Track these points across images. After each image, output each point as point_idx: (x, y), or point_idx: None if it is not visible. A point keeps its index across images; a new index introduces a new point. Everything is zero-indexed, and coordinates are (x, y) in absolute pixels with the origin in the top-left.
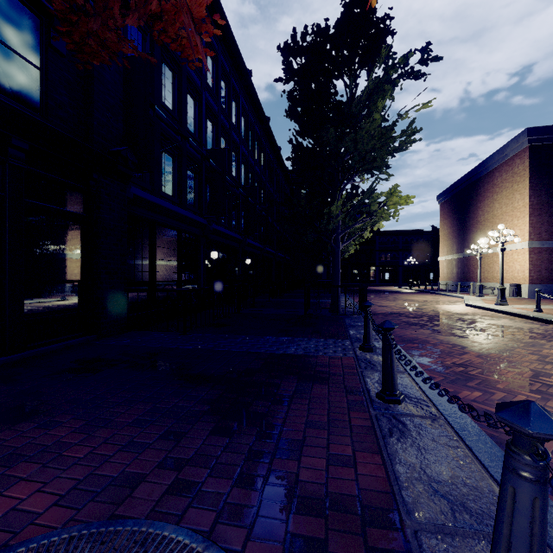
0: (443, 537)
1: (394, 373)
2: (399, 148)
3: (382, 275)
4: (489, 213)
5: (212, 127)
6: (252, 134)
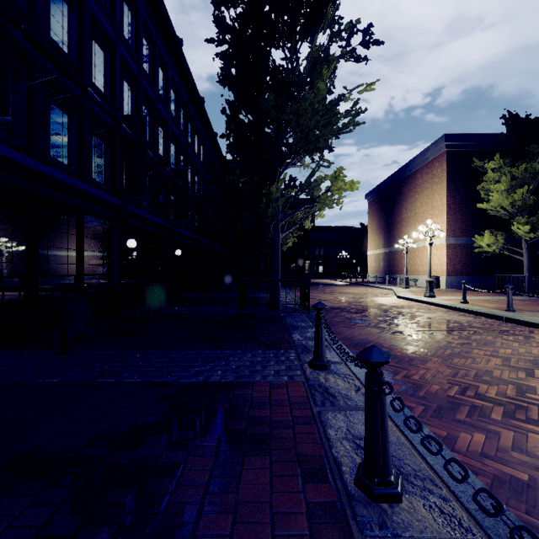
0: None
1: (387, 443)
2: (343, 128)
3: (316, 268)
4: (412, 211)
5: (131, 91)
6: (184, 113)
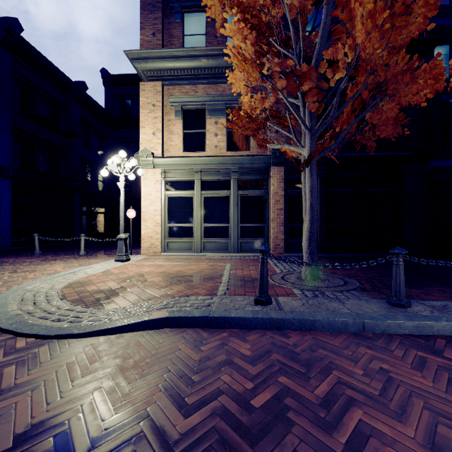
0: (418, 303)
1: None
2: None
3: None
4: None
5: None
6: None
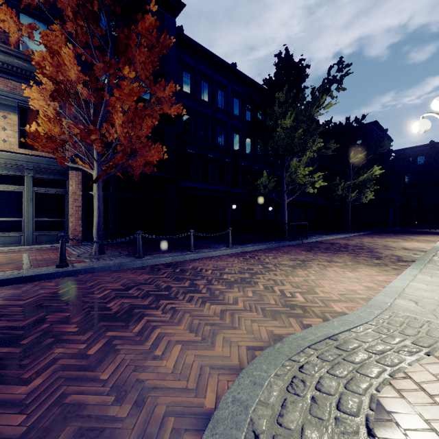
0: (149, 256)
1: (191, 244)
2: (305, 139)
3: None
4: None
5: (239, 136)
6: None
